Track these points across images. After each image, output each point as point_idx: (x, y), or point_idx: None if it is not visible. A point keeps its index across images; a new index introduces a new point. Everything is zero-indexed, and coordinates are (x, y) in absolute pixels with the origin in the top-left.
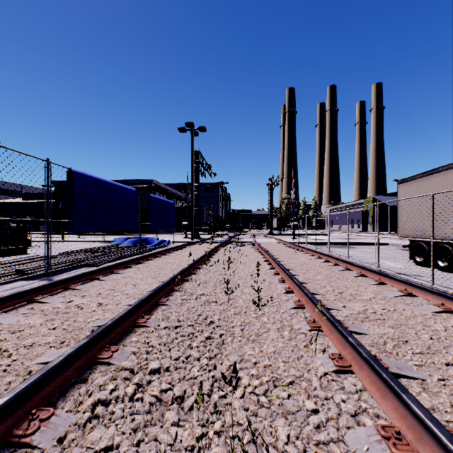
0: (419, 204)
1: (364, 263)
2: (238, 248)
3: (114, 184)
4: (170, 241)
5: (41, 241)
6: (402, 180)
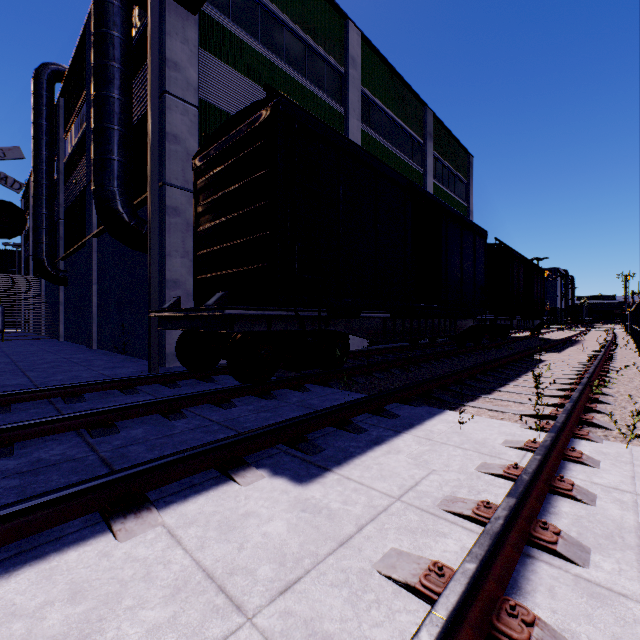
0: None
1: None
2: (572, 331)
3: None
4: None
5: None
6: None
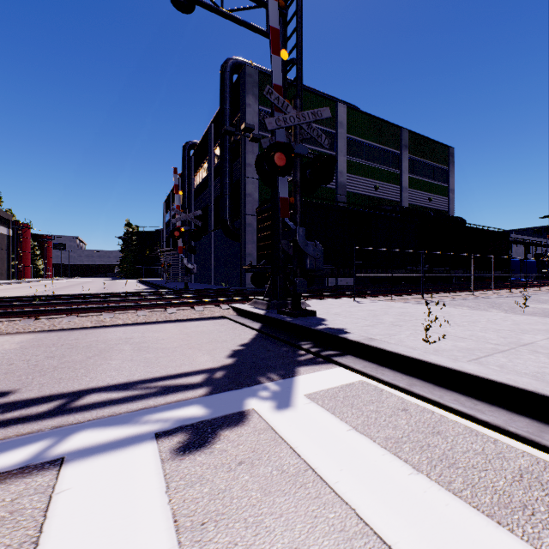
0: None
1: None
2: None
3: (513, 260)
4: None
5: None
6: None
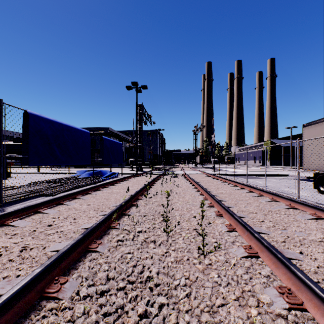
0: (323, 143)
1: (281, 193)
2: (172, 178)
3: (69, 126)
4: (119, 173)
5: (21, 172)
6: (306, 123)
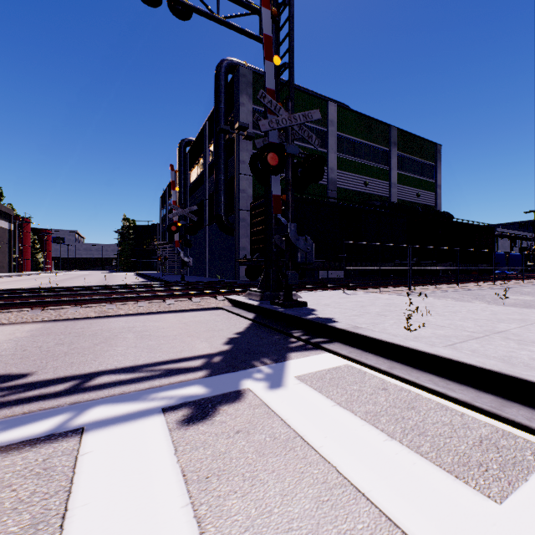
0: None
1: None
2: None
3: (498, 253)
4: None
5: None
6: None
